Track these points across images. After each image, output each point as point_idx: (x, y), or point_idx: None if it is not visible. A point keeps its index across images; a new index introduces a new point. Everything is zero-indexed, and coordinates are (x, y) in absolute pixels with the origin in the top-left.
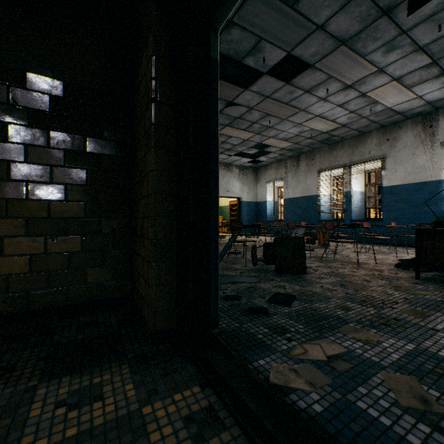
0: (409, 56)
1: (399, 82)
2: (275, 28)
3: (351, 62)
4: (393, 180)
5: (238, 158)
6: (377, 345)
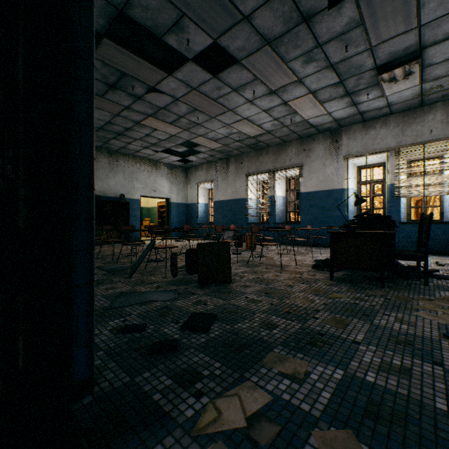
0: (323, 71)
1: (315, 96)
2: (199, 5)
3: (275, 66)
4: (309, 186)
5: (167, 155)
6: (305, 379)
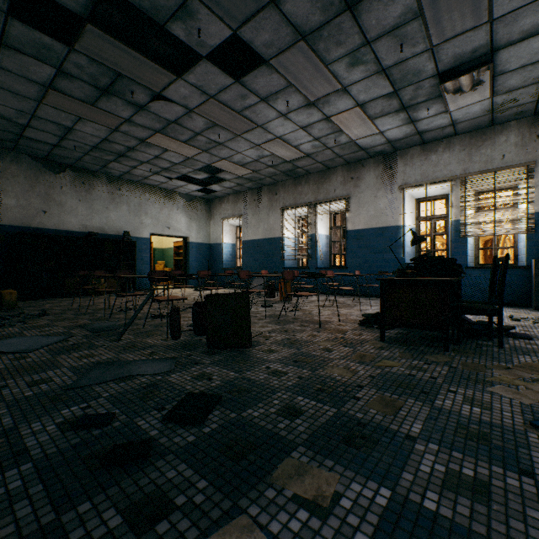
0: (373, 78)
1: (363, 110)
2: None
3: (313, 69)
4: (357, 223)
5: (183, 184)
6: (332, 508)
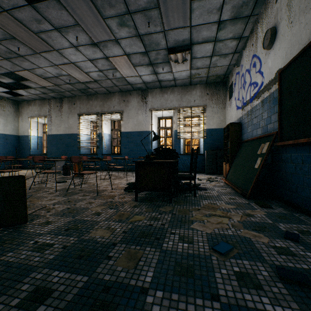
0: (134, 39)
1: (129, 59)
2: None
3: (94, 18)
4: (127, 128)
5: None
6: None
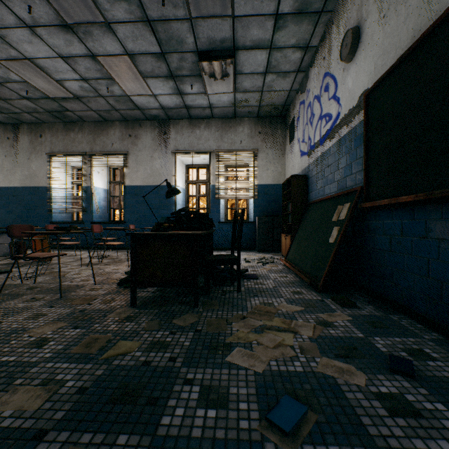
0: (139, 26)
1: (134, 63)
2: None
3: None
4: (136, 179)
5: None
6: None
